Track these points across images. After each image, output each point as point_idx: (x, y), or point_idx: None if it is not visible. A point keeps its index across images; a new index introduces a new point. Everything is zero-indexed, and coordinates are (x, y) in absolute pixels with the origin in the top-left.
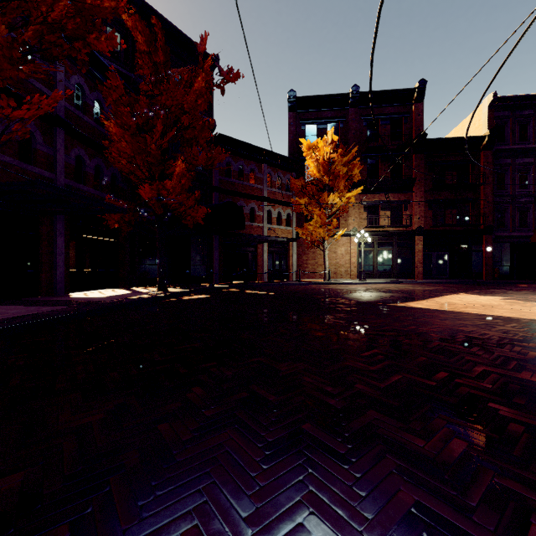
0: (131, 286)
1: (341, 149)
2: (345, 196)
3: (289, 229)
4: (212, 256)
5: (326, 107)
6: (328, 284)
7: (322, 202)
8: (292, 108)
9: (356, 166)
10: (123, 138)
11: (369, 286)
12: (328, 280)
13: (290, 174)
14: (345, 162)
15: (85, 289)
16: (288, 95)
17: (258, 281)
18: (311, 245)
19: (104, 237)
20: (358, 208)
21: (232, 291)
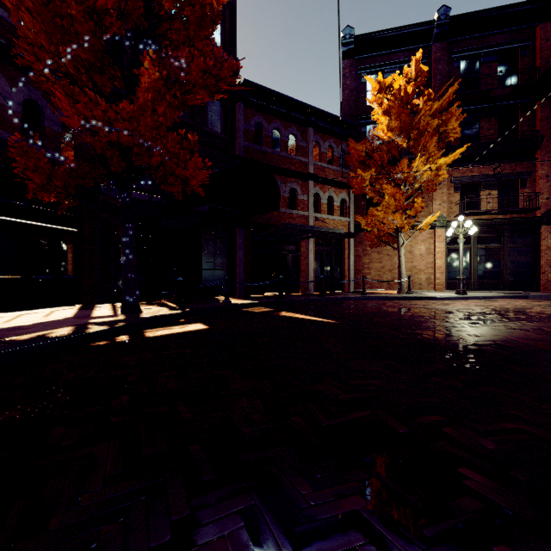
0: (103, 301)
1: (430, 89)
2: (435, 164)
3: (344, 219)
4: (234, 257)
5: (396, 48)
6: (409, 298)
7: (397, 175)
8: (348, 53)
9: (454, 115)
10: (20, 2)
11: (483, 302)
12: (408, 293)
13: (345, 144)
14: (435, 111)
15: (5, 309)
16: (342, 34)
17: (301, 293)
18: (376, 242)
19: (50, 223)
20: (447, 187)
21: (257, 311)
